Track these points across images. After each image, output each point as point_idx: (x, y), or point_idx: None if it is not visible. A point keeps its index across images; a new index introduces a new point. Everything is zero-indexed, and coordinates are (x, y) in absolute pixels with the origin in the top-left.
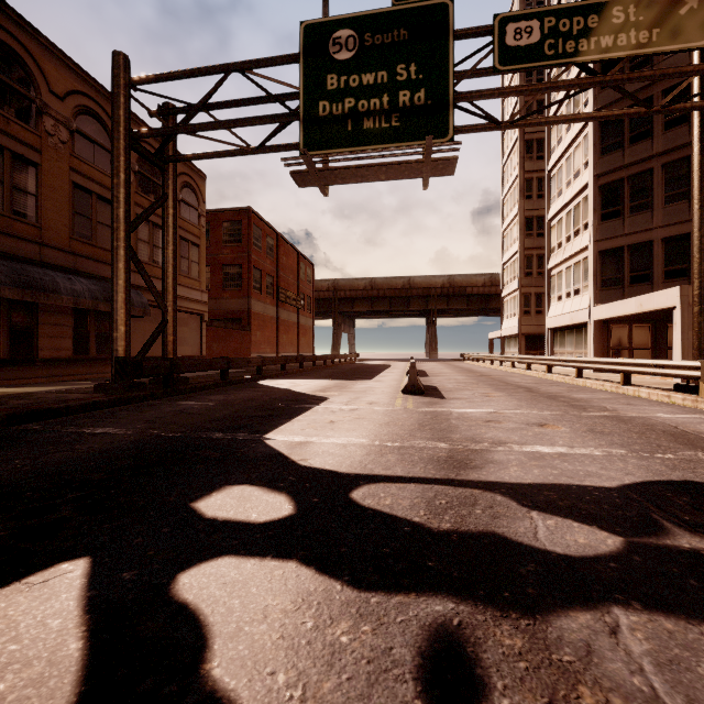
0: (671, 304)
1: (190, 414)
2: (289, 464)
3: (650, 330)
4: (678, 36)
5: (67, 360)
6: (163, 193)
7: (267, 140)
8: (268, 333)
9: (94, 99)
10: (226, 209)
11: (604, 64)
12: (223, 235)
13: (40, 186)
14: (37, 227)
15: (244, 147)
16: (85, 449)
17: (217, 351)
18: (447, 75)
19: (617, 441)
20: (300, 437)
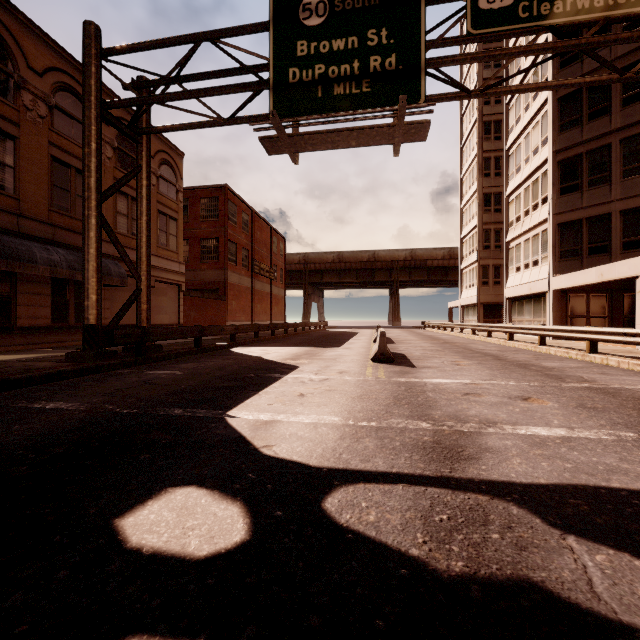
0: (634, 273)
1: (155, 385)
2: (250, 453)
3: (607, 299)
4: None
5: (46, 328)
6: (137, 164)
7: (238, 110)
8: (243, 303)
9: (73, 76)
10: (203, 186)
11: None
12: (201, 211)
13: (18, 159)
14: (15, 198)
15: (216, 119)
16: (22, 430)
17: (194, 319)
18: (418, 39)
19: (618, 420)
20: (266, 414)
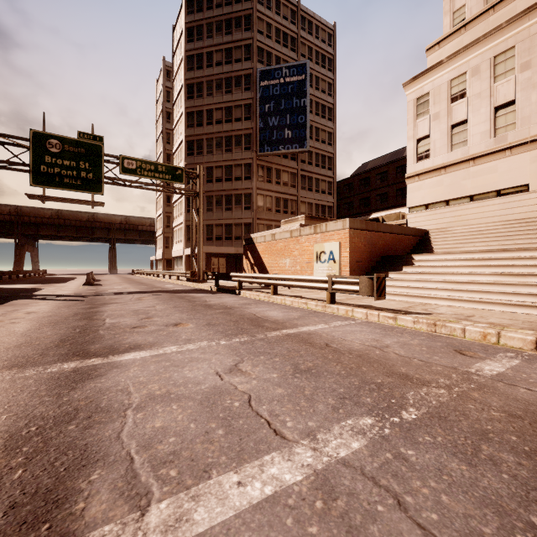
0: None
1: None
2: (49, 295)
3: (206, 260)
4: (176, 180)
5: None
6: None
7: (4, 166)
8: None
9: None
10: None
11: (188, 146)
12: None
13: None
14: None
15: None
16: None
17: None
18: (102, 171)
19: (140, 289)
20: (46, 293)
